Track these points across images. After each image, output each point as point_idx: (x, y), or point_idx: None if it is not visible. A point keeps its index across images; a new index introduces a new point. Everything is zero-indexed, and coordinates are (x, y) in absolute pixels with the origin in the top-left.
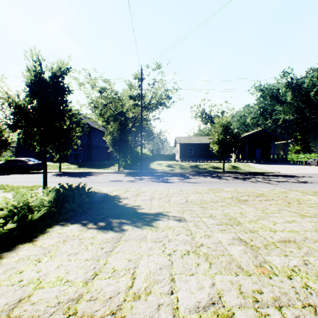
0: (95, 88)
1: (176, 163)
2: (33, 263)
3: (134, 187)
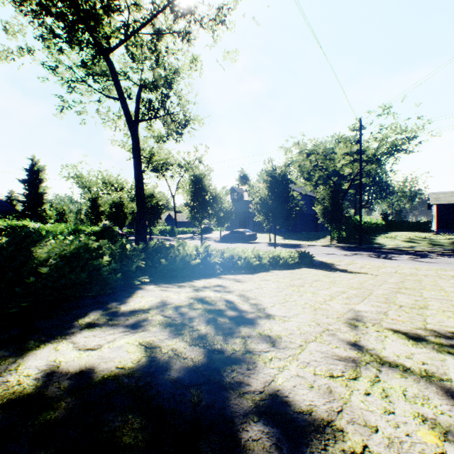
0: (302, 151)
1: (425, 236)
2: (305, 271)
3: (347, 259)
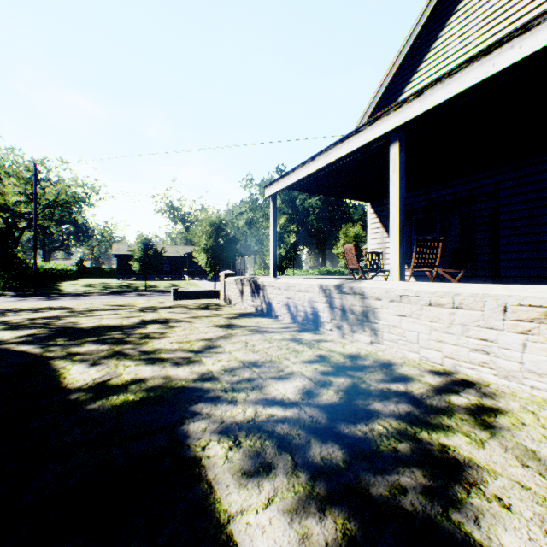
0: None
1: (106, 282)
2: None
3: (11, 304)
